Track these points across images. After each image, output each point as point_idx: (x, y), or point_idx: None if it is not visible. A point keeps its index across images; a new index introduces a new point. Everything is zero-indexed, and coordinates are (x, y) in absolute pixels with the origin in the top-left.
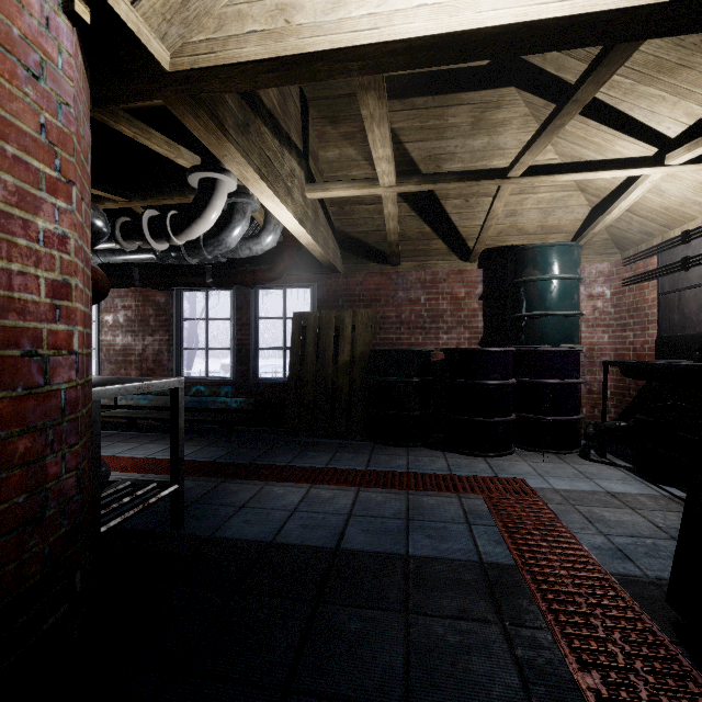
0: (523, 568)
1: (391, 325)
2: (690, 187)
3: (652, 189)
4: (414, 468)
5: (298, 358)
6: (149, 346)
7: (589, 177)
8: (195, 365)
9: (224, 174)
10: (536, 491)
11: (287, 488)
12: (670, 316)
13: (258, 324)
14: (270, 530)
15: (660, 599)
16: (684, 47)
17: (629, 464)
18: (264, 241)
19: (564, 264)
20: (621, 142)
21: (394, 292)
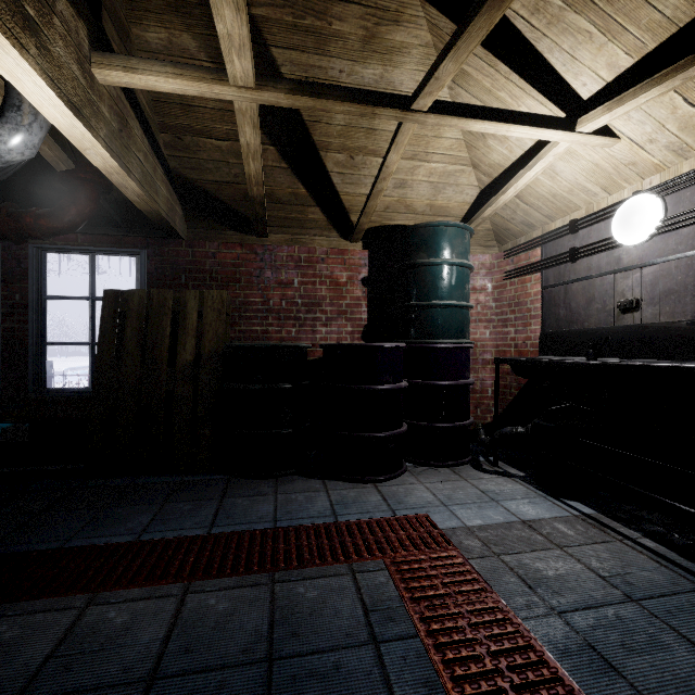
0: None
1: (255, 313)
2: (585, 169)
3: (546, 169)
4: (284, 519)
5: (112, 357)
6: None
7: (502, 131)
8: None
9: None
10: (449, 537)
11: (33, 619)
12: (556, 311)
13: (44, 305)
14: None
15: None
16: None
17: (521, 472)
18: (2, 141)
19: (457, 248)
20: (529, 100)
21: (259, 270)
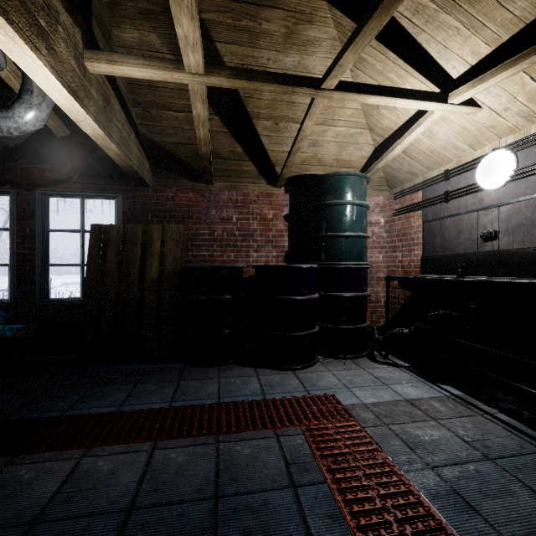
0: None
1: (203, 242)
2: (455, 131)
3: (425, 131)
4: (225, 396)
5: (97, 275)
6: None
7: (390, 103)
8: None
9: None
10: (350, 411)
11: (44, 466)
12: (433, 239)
13: (47, 236)
14: None
15: None
16: None
17: (406, 363)
18: (20, 116)
19: (357, 192)
20: (412, 79)
21: (206, 209)
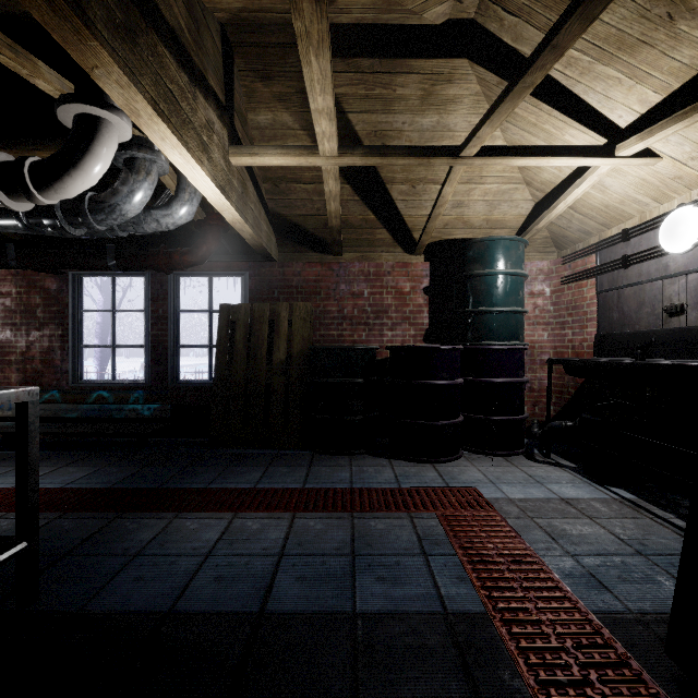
0: (496, 617)
1: (332, 320)
2: (632, 183)
3: (595, 184)
4: (358, 482)
5: (226, 356)
6: (36, 342)
7: (543, 163)
8: (117, 365)
9: (110, 112)
10: (492, 503)
11: (204, 521)
12: (609, 314)
13: (178, 317)
14: (170, 591)
15: (653, 645)
16: (649, 20)
17: (572, 464)
18: (177, 213)
19: (510, 259)
20: (571, 130)
21: (335, 284)
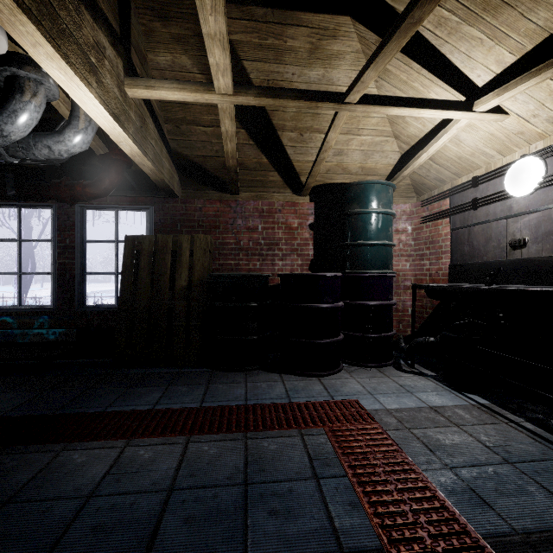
0: (392, 552)
1: (230, 251)
2: (483, 137)
3: (452, 138)
4: (252, 399)
5: (131, 283)
6: None
7: (414, 114)
8: (43, 290)
9: None
10: (373, 415)
11: (93, 452)
12: (461, 247)
13: (85, 247)
14: (35, 552)
15: None
16: None
17: (433, 372)
18: (70, 140)
19: (382, 200)
20: (436, 88)
21: (233, 219)
